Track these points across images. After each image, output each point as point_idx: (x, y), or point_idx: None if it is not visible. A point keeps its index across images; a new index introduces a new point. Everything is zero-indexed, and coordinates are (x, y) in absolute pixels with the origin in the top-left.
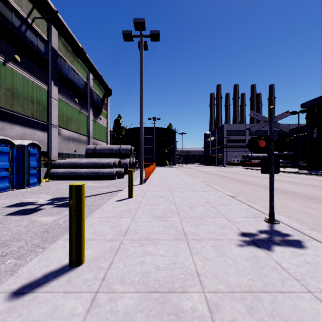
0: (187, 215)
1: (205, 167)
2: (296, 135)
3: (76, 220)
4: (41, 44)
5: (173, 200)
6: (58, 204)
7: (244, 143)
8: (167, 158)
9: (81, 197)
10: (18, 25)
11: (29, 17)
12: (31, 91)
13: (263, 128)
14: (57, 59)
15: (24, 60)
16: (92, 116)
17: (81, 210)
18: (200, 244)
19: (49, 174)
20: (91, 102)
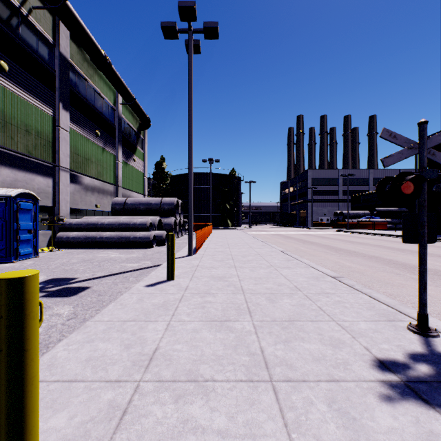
0: (267, 315)
1: (282, 229)
2: None
3: (8, 364)
4: (42, 48)
5: (240, 284)
6: (51, 290)
7: (337, 196)
8: (229, 216)
9: (23, 308)
10: (6, 16)
11: (24, 6)
12: (27, 116)
13: (363, 174)
14: (68, 71)
15: (15, 69)
16: (122, 157)
17: (25, 337)
18: (301, 395)
19: (55, 240)
20: (121, 137)
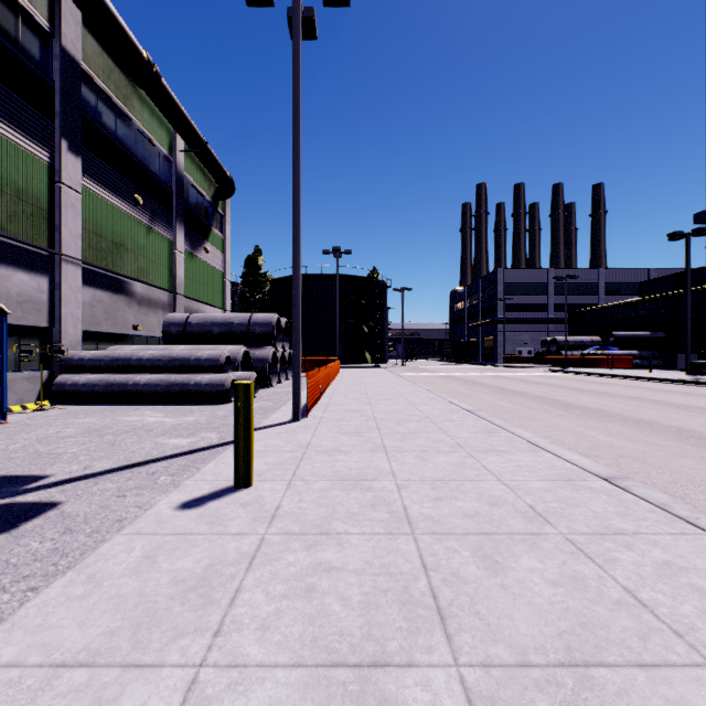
0: (494, 633)
1: (456, 367)
2: (672, 292)
3: None
4: (28, 37)
5: (402, 501)
6: None
7: (545, 313)
8: (368, 346)
9: None
10: None
11: None
12: None
13: (588, 277)
14: (80, 85)
15: None
16: (185, 244)
17: None
18: None
19: (52, 389)
20: (182, 209)
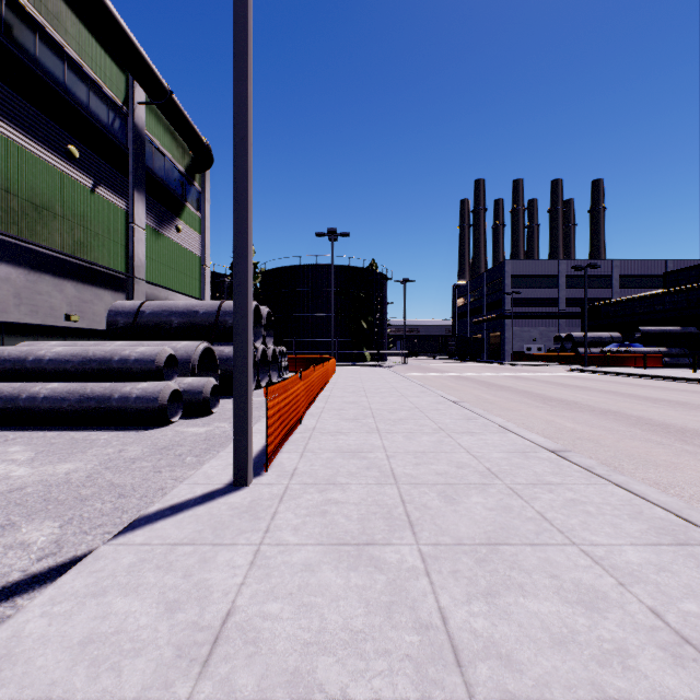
0: None
1: (463, 365)
2: None
3: None
4: None
5: None
6: None
7: (555, 307)
8: (367, 343)
9: None
10: None
11: None
12: None
13: (601, 269)
14: None
15: None
16: (147, 218)
17: None
18: None
19: None
20: (142, 174)
